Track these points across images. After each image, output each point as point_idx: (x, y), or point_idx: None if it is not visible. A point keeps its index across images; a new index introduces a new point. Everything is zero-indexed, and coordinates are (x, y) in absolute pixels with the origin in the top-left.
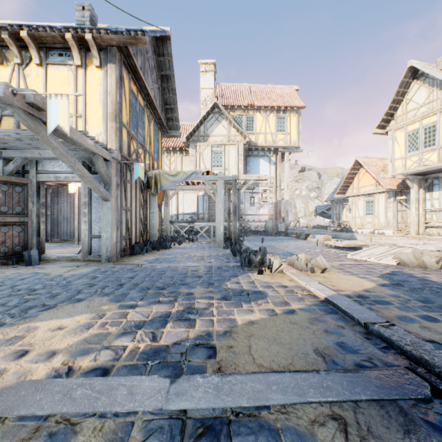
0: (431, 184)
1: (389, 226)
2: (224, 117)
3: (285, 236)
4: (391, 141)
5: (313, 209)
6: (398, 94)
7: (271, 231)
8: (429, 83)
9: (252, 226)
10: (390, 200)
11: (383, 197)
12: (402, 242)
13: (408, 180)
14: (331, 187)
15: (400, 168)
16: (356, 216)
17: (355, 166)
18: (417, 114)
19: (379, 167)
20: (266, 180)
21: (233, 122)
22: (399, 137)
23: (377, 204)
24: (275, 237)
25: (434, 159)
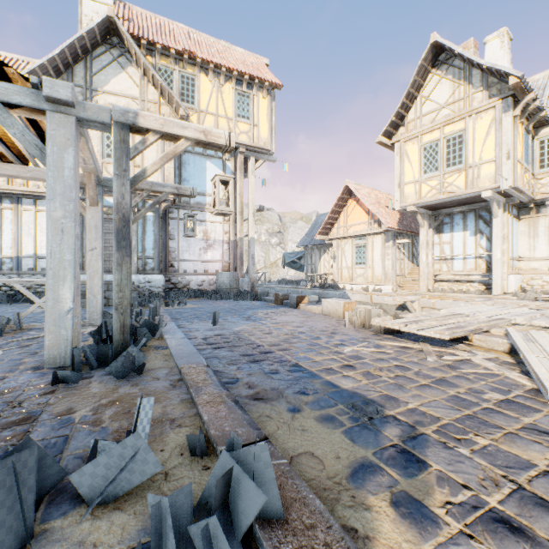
0: (441, 222)
1: (387, 280)
2: (132, 60)
3: (254, 300)
4: (401, 156)
5: (275, 259)
6: (414, 86)
7: (227, 290)
8: (455, 75)
9: (192, 283)
10: (389, 244)
11: (379, 240)
12: (497, 313)
13: (420, 215)
14: (295, 232)
15: (413, 196)
16: (343, 266)
17: (344, 194)
18: (437, 119)
19: (373, 199)
20: (227, 152)
21: (151, 71)
22: (411, 152)
23: (371, 249)
24: (237, 304)
25: (460, 184)
